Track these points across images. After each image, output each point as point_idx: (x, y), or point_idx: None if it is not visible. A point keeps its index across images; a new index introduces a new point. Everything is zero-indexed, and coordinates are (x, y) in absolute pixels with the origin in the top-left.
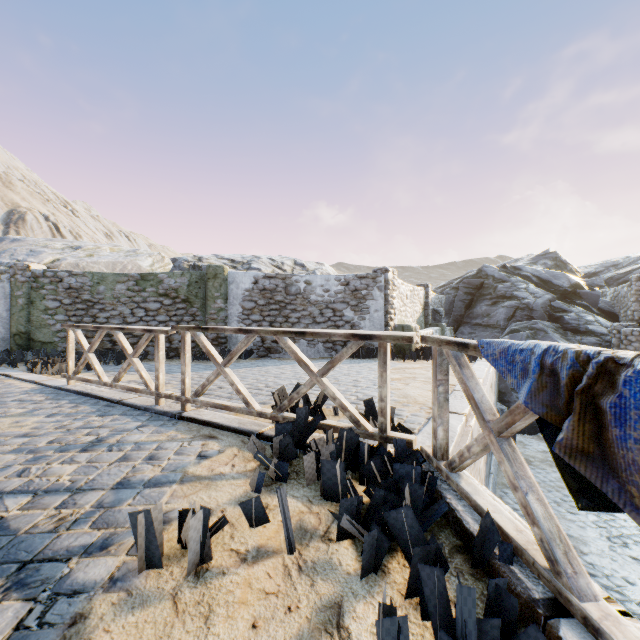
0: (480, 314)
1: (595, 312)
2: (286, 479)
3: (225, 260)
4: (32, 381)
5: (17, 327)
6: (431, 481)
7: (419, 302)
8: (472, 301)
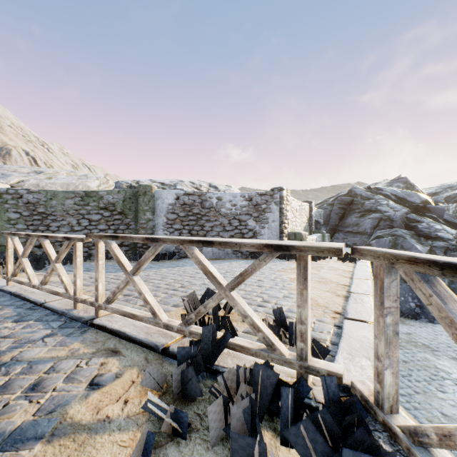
0: (351, 224)
1: (441, 222)
2: (185, 435)
3: (157, 183)
4: None
5: None
6: None
7: (305, 214)
8: (344, 214)
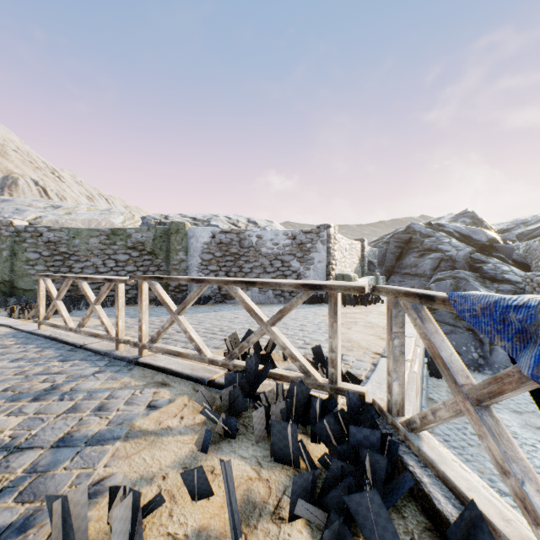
0: (409, 265)
1: (510, 263)
2: (234, 435)
3: (188, 218)
4: (8, 325)
5: (2, 276)
6: (391, 446)
7: (356, 254)
8: (402, 253)
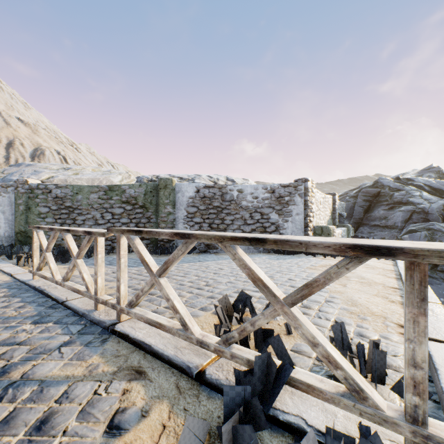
0: (378, 217)
1: None
2: None
3: (175, 178)
4: (9, 274)
5: (19, 227)
6: None
7: (328, 207)
8: (369, 207)
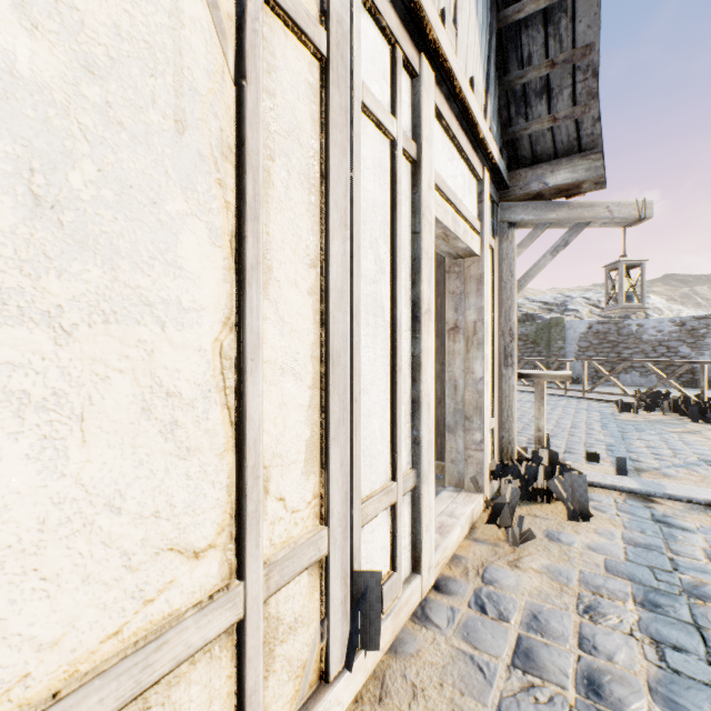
0: None
1: None
2: (654, 409)
3: (537, 303)
4: None
5: None
6: None
7: None
8: None
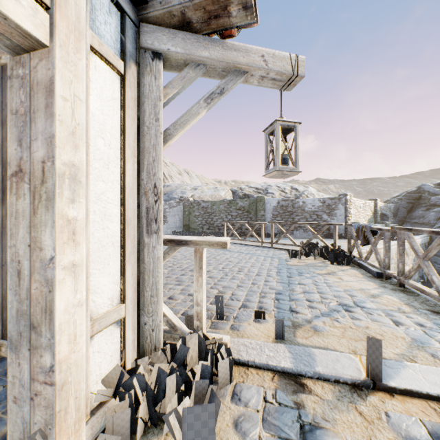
0: (417, 216)
1: None
2: (310, 255)
3: (253, 188)
4: None
5: (185, 222)
6: (344, 252)
7: (369, 209)
8: (413, 208)
